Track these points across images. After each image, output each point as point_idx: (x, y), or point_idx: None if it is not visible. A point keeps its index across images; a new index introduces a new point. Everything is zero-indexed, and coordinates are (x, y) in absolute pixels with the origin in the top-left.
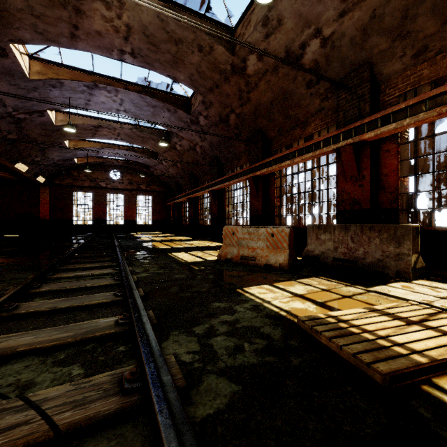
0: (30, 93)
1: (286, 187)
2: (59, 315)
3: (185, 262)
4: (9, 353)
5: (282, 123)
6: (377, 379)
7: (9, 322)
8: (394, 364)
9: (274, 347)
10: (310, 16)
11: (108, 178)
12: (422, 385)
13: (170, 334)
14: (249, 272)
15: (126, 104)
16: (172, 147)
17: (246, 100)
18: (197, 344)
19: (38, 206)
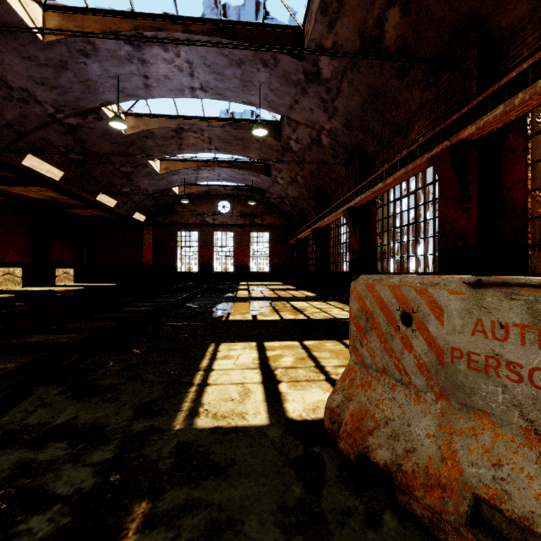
0: (61, 74)
1: None
2: None
3: (175, 430)
4: None
5: None
6: None
7: None
8: None
9: None
10: None
11: (216, 212)
12: None
13: None
14: None
15: (198, 72)
16: (284, 147)
17: None
18: None
19: (142, 250)
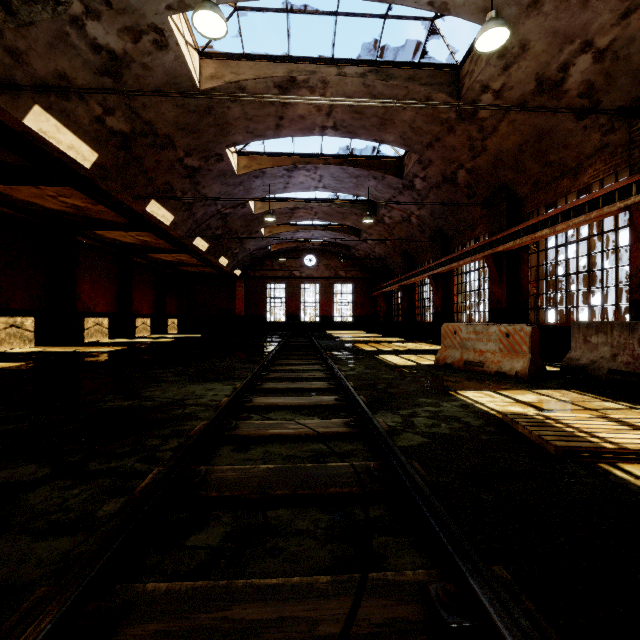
0: (236, 188)
1: (546, 266)
2: (290, 393)
3: (394, 364)
4: (274, 405)
5: (539, 174)
6: (552, 451)
7: (260, 393)
8: (574, 443)
9: (469, 429)
10: (571, 29)
11: (302, 265)
12: (600, 463)
13: (378, 411)
14: (472, 378)
15: (325, 180)
16: (378, 220)
17: (481, 150)
18: (400, 419)
19: (235, 301)
